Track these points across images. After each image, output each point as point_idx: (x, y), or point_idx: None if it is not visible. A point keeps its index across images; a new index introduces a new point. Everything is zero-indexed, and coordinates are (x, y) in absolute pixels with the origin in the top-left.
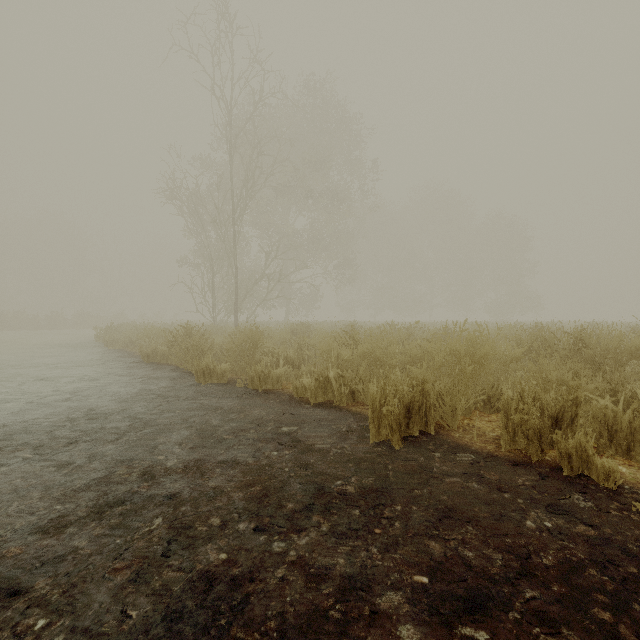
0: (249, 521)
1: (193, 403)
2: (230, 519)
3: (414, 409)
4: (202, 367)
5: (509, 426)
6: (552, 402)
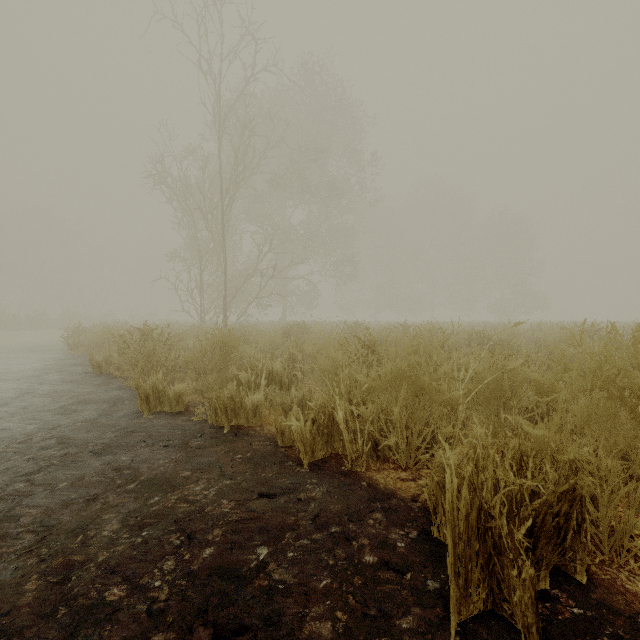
0: None
1: (104, 461)
2: None
3: (545, 532)
4: (145, 389)
5: None
6: None
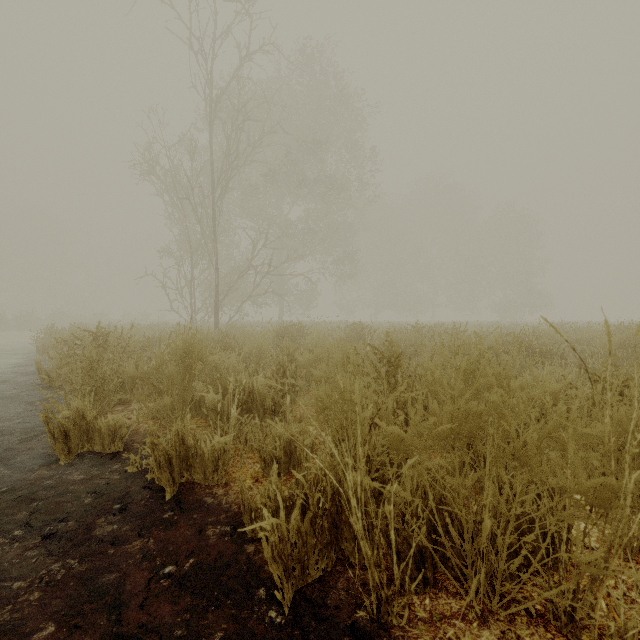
0: None
1: None
2: None
3: None
4: (61, 423)
5: None
6: None
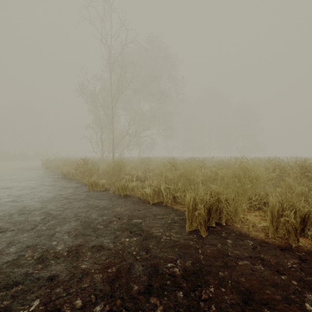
0: (104, 303)
1: (83, 203)
2: (90, 301)
3: (213, 210)
4: (91, 182)
5: (273, 222)
6: (301, 208)
